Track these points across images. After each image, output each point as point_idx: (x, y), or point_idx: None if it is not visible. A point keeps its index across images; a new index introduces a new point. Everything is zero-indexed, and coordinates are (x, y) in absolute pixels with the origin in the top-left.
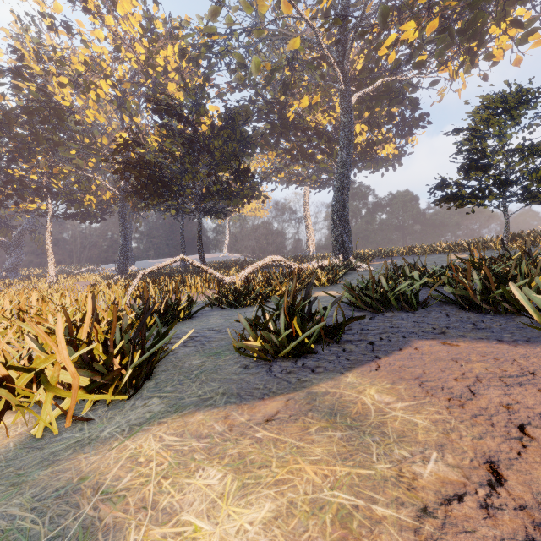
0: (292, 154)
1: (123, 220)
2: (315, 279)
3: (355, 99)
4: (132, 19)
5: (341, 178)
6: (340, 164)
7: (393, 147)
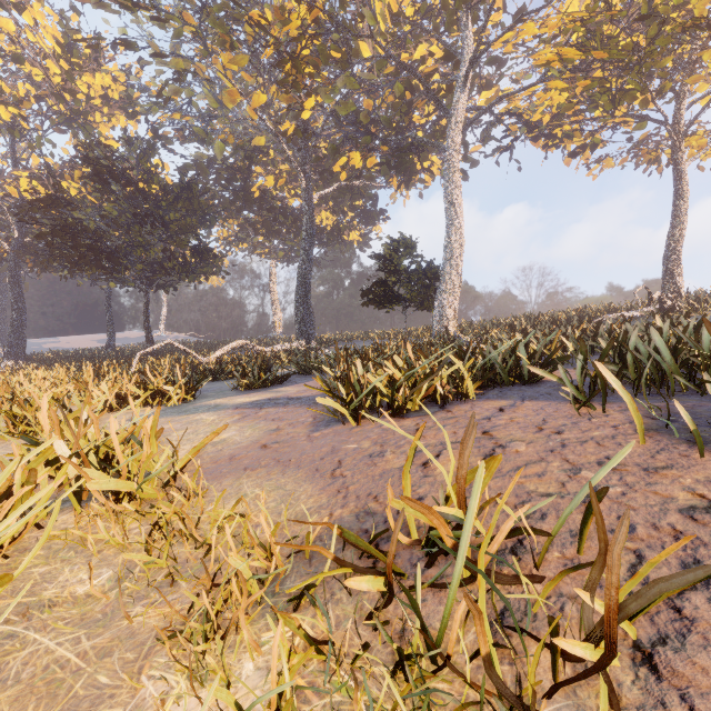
0: (257, 228)
1: (17, 284)
2: (278, 360)
3: (316, 198)
4: (46, 35)
5: (303, 269)
6: (302, 256)
7: (361, 231)
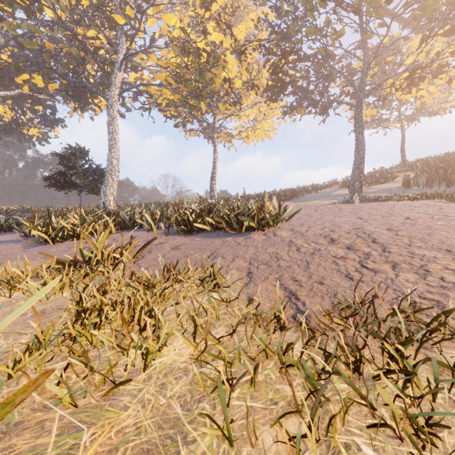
0: None
1: None
2: None
3: None
4: None
5: None
6: None
7: (40, 129)
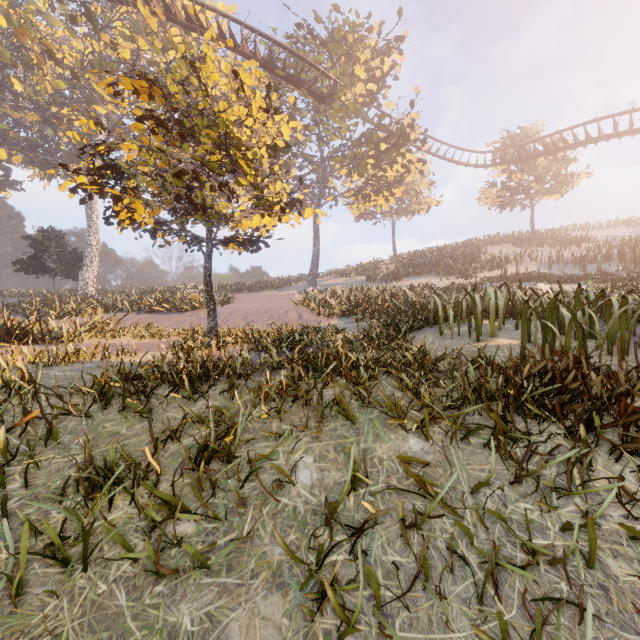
0: None
1: None
2: None
3: None
4: None
5: None
6: None
7: None
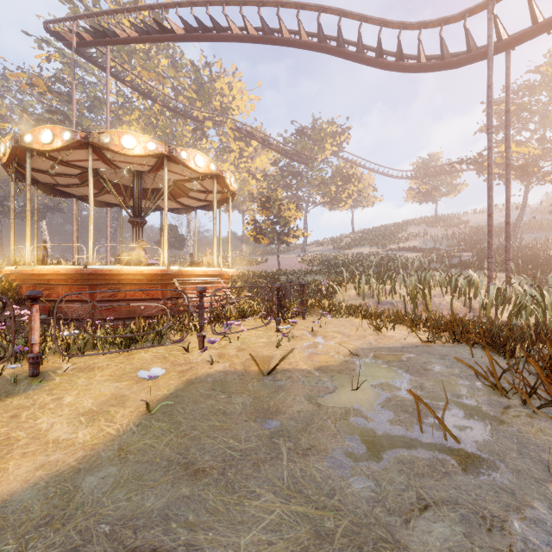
0: None
1: None
2: None
3: None
4: None
5: (115, 226)
6: (115, 220)
7: None
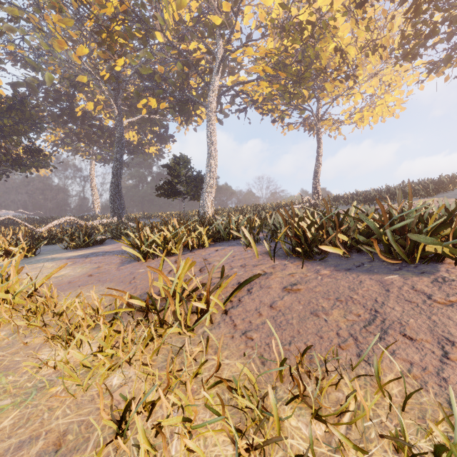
0: (80, 137)
1: None
2: (97, 230)
3: (126, 123)
4: None
5: (116, 170)
6: (115, 161)
7: (157, 147)
